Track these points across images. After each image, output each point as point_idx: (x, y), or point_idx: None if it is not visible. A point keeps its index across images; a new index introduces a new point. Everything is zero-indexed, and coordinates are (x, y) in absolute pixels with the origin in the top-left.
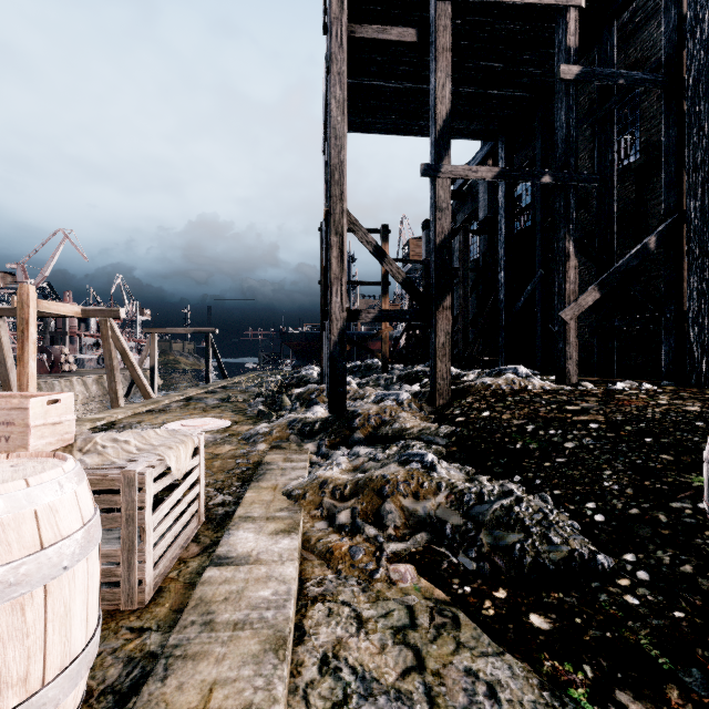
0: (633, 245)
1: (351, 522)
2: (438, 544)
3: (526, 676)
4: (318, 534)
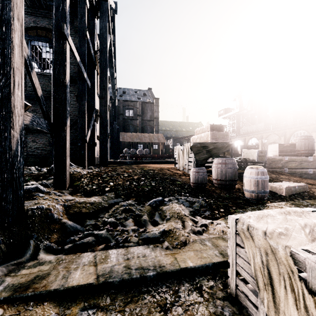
0: None
1: (201, 226)
2: (200, 216)
3: (237, 213)
4: (213, 235)
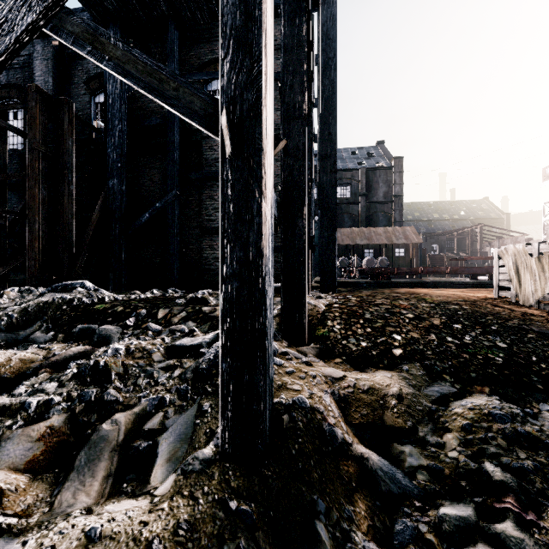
0: None
1: None
2: None
3: None
4: None
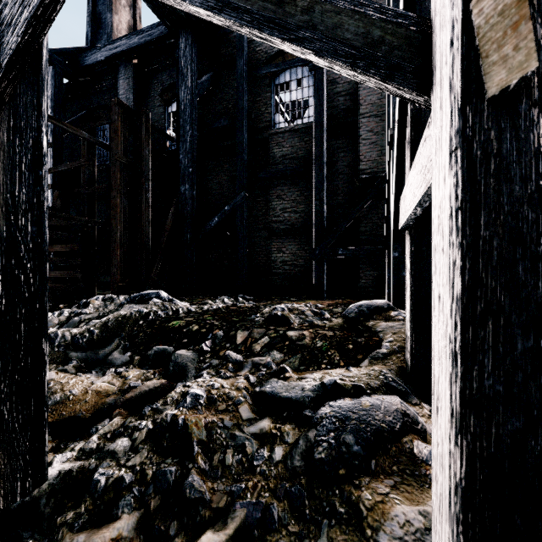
0: (313, 189)
1: None
2: None
3: None
4: None
